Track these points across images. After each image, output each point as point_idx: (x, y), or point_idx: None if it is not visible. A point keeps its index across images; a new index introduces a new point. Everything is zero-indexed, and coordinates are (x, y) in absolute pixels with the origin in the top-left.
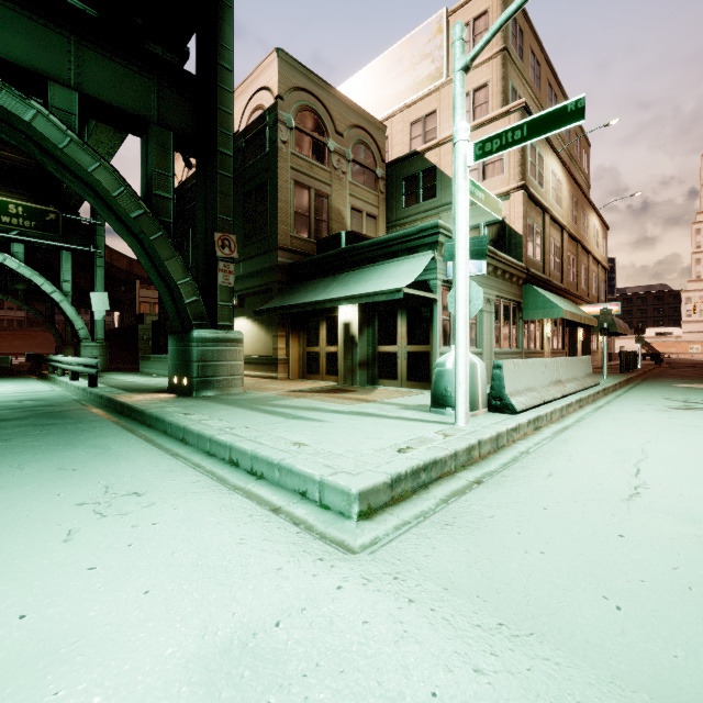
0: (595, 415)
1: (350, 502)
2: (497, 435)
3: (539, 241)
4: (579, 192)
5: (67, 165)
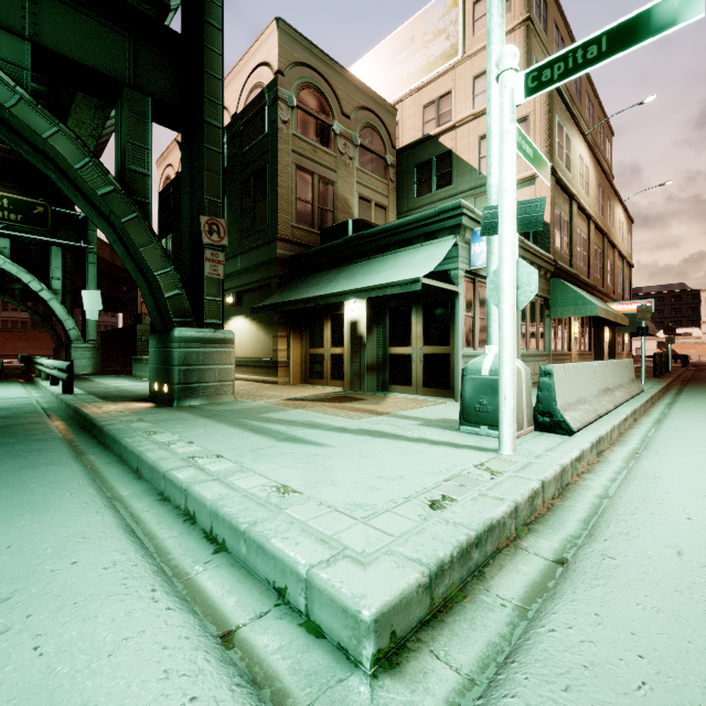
0: (666, 434)
1: (359, 635)
2: (561, 470)
3: (566, 231)
4: (605, 181)
5: (18, 130)
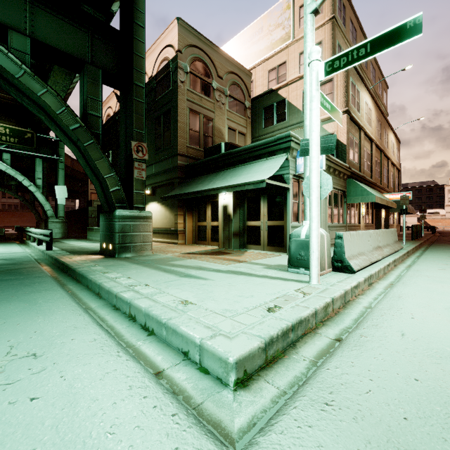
0: (411, 273)
1: (228, 370)
2: (344, 293)
3: (357, 149)
4: (382, 117)
5: (23, 91)
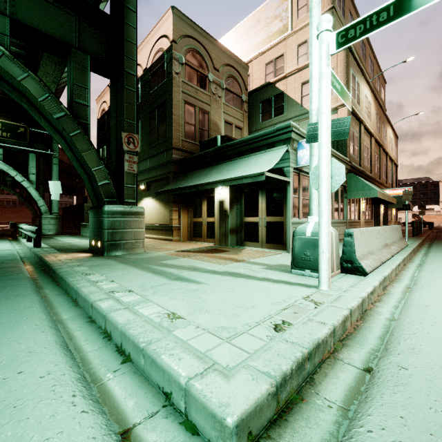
0: (427, 275)
1: (224, 437)
2: (362, 301)
3: (357, 143)
4: (381, 112)
5: (2, 75)
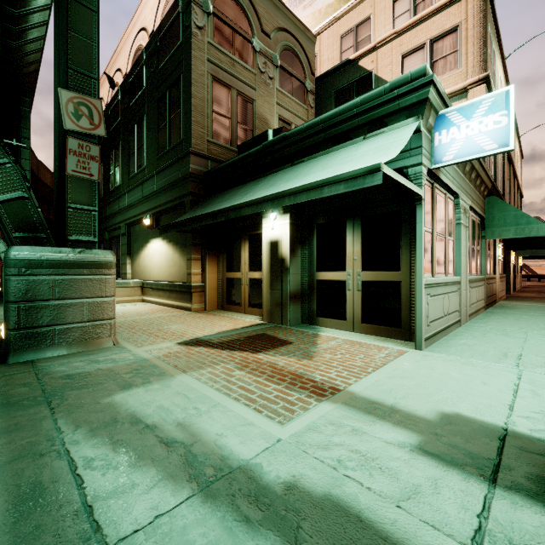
0: None
1: None
2: None
3: None
4: None
5: None
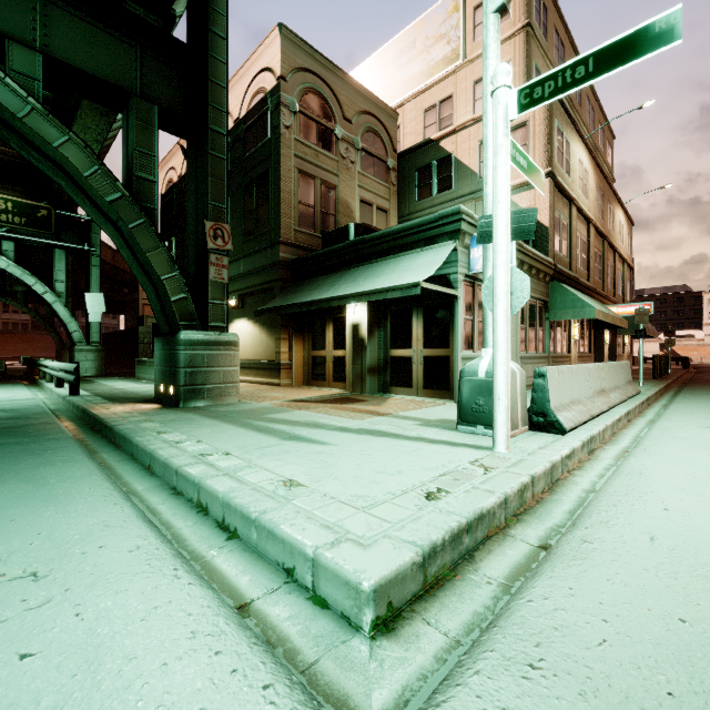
0: (657, 434)
1: (360, 604)
2: (551, 466)
3: (566, 234)
4: (605, 184)
5: (30, 139)
